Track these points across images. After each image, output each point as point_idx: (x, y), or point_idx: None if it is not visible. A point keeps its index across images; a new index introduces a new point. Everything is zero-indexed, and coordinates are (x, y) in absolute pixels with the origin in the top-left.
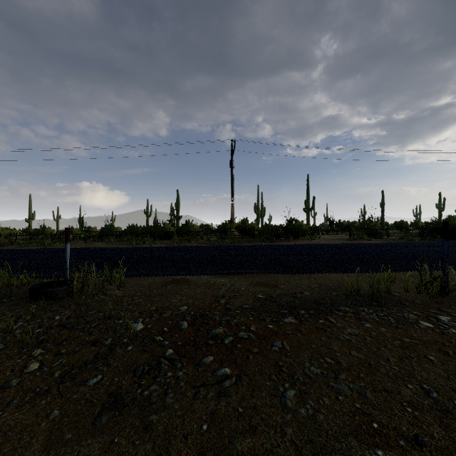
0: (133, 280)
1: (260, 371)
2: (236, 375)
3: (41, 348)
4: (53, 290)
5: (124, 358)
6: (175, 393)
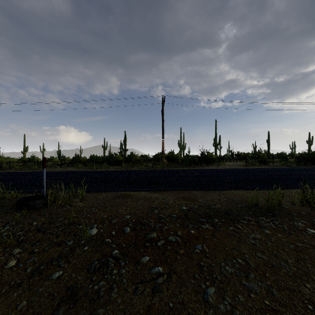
0: (92, 195)
1: (186, 270)
2: (167, 273)
3: (20, 247)
4: (33, 202)
5: (81, 257)
6: (119, 288)
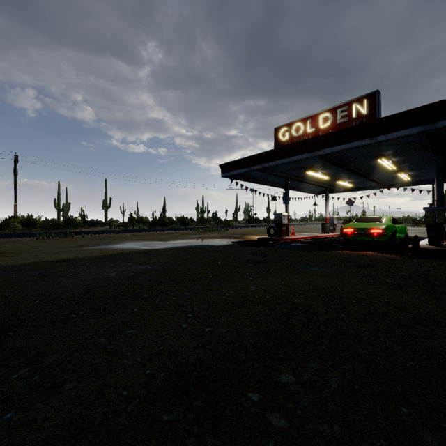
0: None
1: None
2: None
3: None
4: None
5: None
6: None
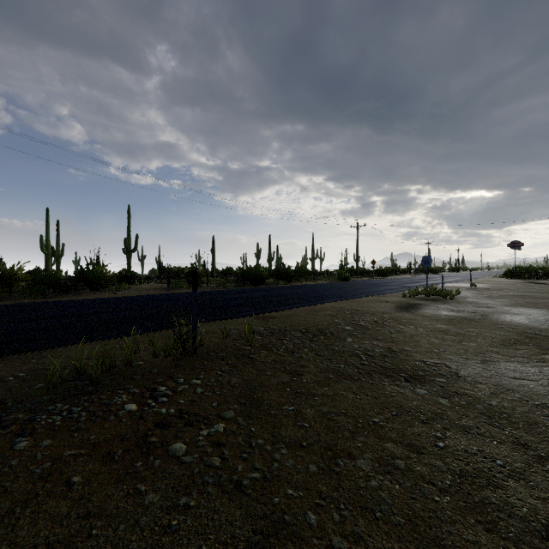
0: None
1: None
2: None
3: None
4: None
5: None
6: None
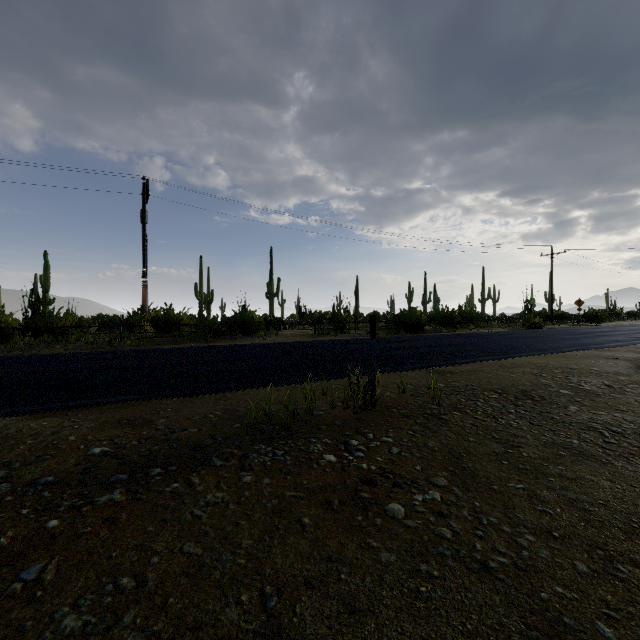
0: None
1: None
2: None
3: None
4: None
5: None
6: None
